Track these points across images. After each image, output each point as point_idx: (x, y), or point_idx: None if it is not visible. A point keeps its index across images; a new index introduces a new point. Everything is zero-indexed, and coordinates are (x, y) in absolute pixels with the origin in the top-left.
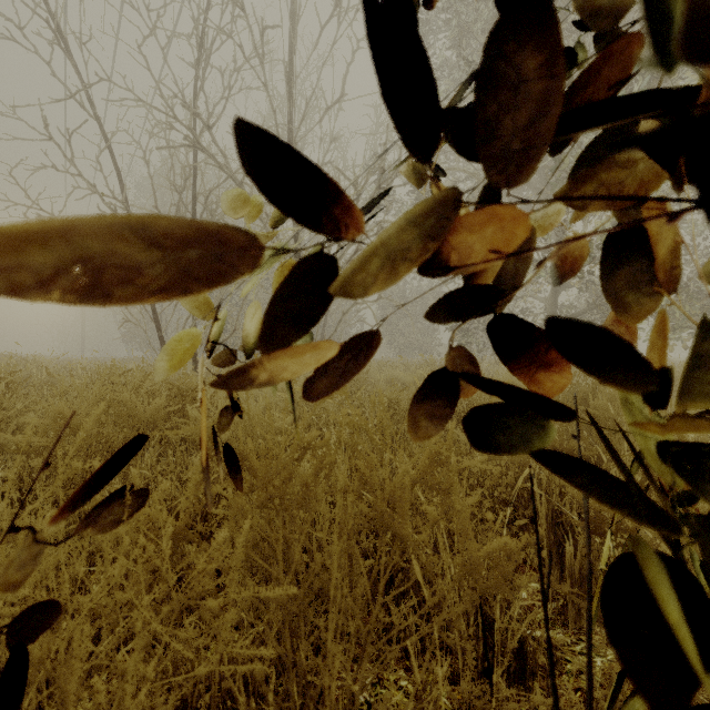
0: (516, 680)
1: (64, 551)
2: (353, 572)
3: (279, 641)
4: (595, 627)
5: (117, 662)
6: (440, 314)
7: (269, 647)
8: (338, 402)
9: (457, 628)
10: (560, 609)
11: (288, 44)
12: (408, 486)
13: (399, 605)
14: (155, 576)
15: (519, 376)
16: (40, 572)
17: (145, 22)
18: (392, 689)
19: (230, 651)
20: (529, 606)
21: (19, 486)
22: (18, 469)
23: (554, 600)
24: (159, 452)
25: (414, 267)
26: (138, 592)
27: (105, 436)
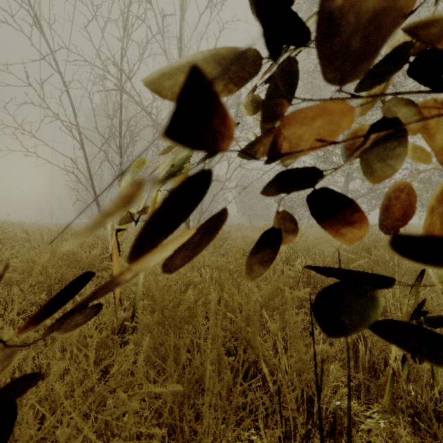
0: (328, 436)
1: (20, 358)
2: (220, 365)
3: (172, 409)
4: (378, 399)
5: (56, 436)
6: (285, 192)
7: (164, 417)
8: (211, 251)
9: (291, 407)
10: (356, 387)
11: (180, 26)
12: (258, 310)
13: (251, 384)
14: (85, 373)
15: (342, 237)
16: (3, 373)
17: (89, 12)
18: (246, 442)
19: (134, 430)
20: (335, 384)
21: (4, 306)
22: (4, 295)
23: (351, 381)
24: (96, 283)
25: (268, 155)
26: (73, 385)
27: (61, 274)
